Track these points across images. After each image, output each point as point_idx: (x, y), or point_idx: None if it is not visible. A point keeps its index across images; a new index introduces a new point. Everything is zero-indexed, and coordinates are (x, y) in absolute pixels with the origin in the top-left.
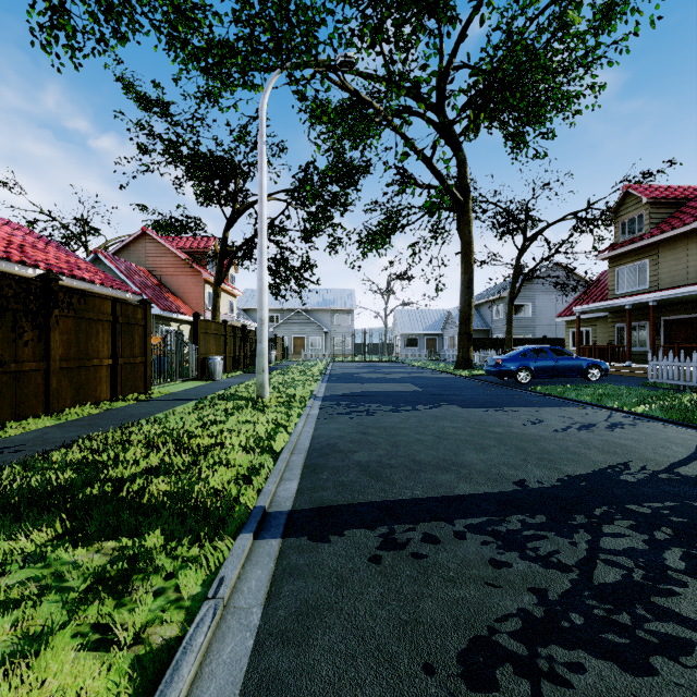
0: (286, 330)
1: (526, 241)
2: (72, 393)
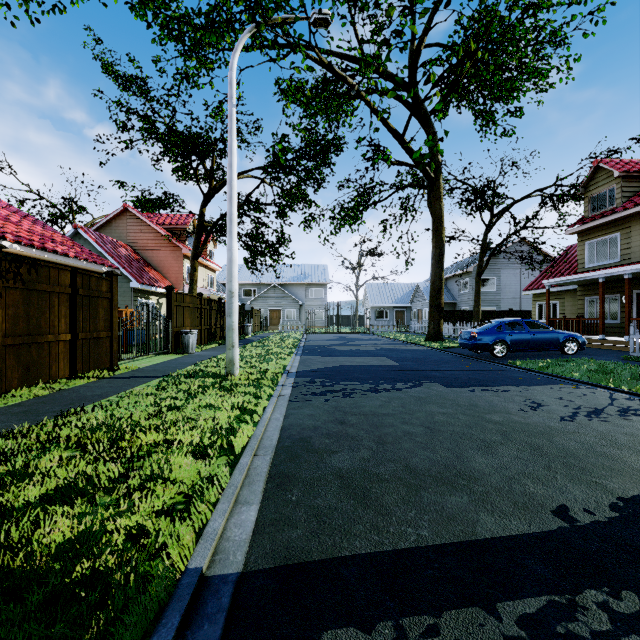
0: (263, 303)
1: (493, 217)
2: (20, 372)
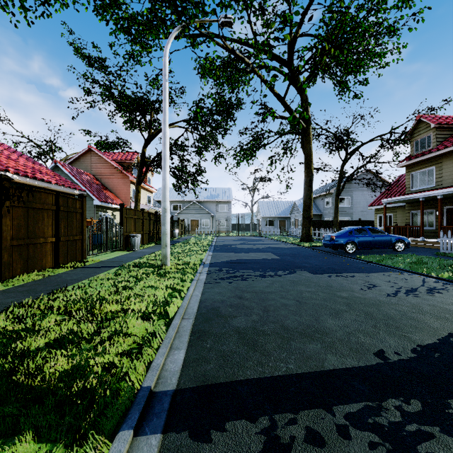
0: (186, 215)
1: (347, 155)
2: (22, 264)
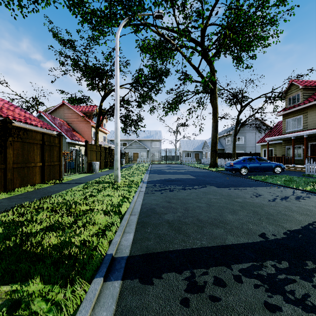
0: (130, 149)
1: (242, 107)
2: (19, 180)
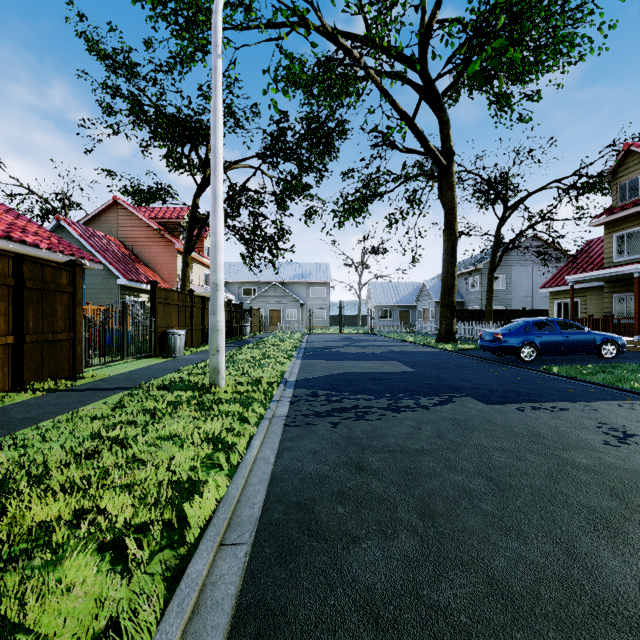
0: (263, 302)
1: (507, 210)
2: None
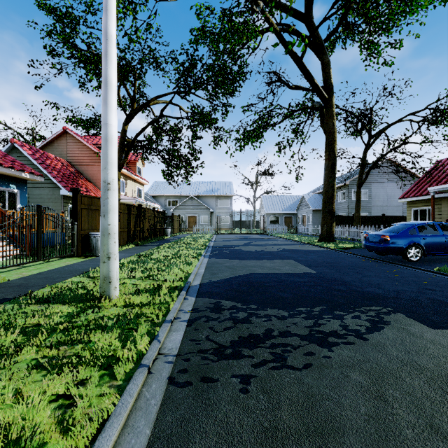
0: (183, 210)
1: (371, 138)
2: None
